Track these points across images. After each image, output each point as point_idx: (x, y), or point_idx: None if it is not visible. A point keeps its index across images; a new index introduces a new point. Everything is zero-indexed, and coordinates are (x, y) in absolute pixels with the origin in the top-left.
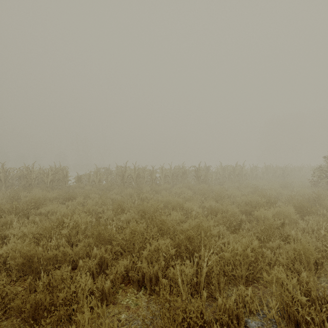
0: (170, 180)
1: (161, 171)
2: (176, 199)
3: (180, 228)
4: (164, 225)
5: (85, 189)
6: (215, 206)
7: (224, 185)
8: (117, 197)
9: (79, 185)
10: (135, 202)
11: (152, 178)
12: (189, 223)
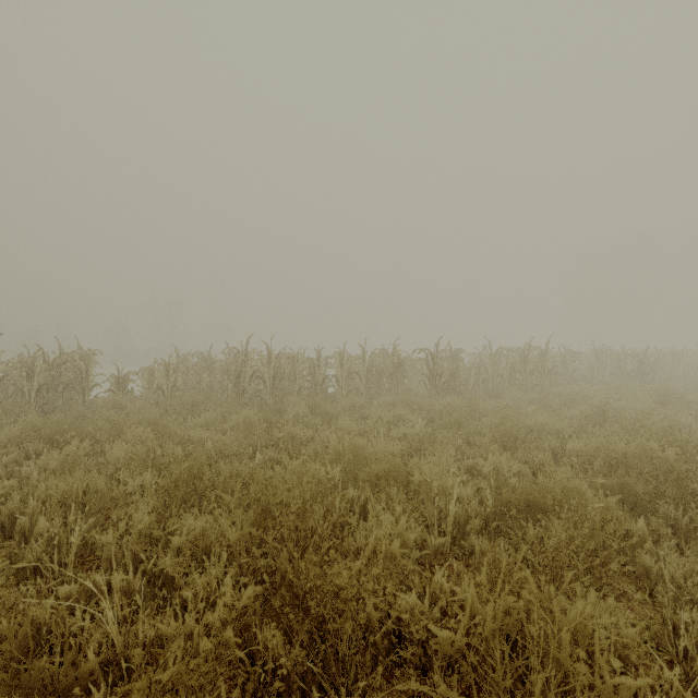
0: (362, 384)
1: (340, 363)
2: (382, 446)
3: (418, 637)
4: (340, 585)
5: (128, 410)
6: (510, 472)
7: (505, 398)
8: (205, 437)
9: (117, 398)
10: (256, 455)
11: (315, 379)
12: (435, 546)
